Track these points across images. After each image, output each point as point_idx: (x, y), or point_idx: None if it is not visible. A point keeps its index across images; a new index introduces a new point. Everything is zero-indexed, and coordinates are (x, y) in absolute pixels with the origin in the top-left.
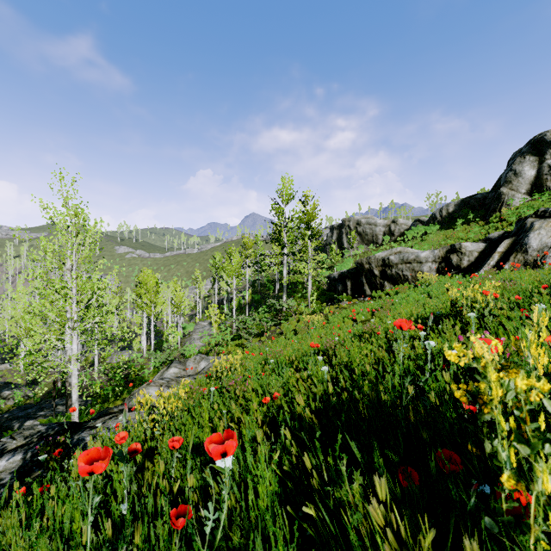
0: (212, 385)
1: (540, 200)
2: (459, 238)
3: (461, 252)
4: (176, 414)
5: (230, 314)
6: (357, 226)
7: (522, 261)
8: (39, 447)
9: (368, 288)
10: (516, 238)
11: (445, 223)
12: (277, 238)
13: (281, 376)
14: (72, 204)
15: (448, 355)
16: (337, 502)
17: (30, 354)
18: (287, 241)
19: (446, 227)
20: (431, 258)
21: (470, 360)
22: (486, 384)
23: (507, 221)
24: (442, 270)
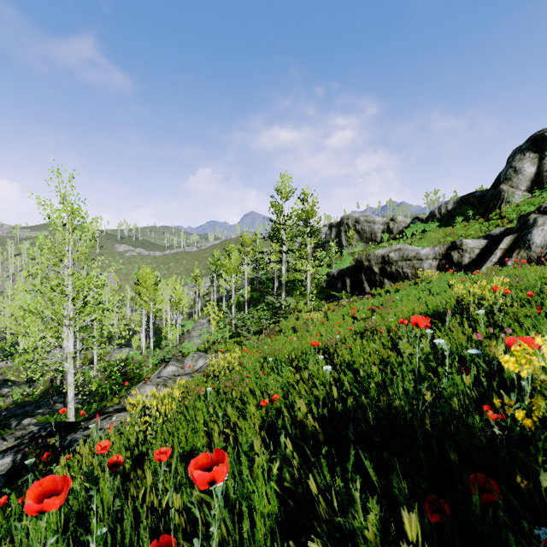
0: (209, 384)
1: (540, 197)
2: (458, 236)
3: (462, 249)
4: (170, 417)
5: (228, 312)
6: (356, 224)
7: (525, 257)
8: (27, 449)
9: (367, 286)
10: (519, 235)
11: (444, 220)
12: (276, 236)
13: (281, 376)
14: (68, 200)
15: (504, 361)
16: (350, 536)
17: (25, 352)
18: (286, 238)
19: (445, 225)
20: (432, 255)
21: (535, 369)
22: (543, 397)
23: (507, 218)
24: (443, 267)
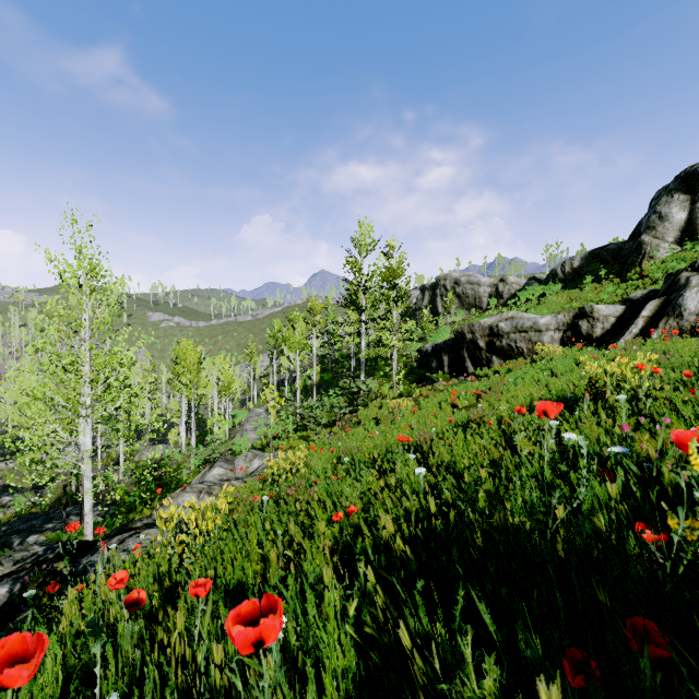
0: (265, 492)
1: (693, 250)
2: (587, 301)
3: (592, 317)
4: (213, 535)
5: (292, 398)
6: (455, 286)
7: (675, 328)
8: (28, 578)
9: (470, 365)
10: (667, 299)
11: (569, 281)
12: (353, 301)
13: (359, 481)
14: (84, 253)
15: (698, 465)
16: None
17: (29, 450)
18: (366, 304)
19: (570, 287)
20: (554, 325)
21: None
22: None
23: (650, 278)
24: (568, 341)
